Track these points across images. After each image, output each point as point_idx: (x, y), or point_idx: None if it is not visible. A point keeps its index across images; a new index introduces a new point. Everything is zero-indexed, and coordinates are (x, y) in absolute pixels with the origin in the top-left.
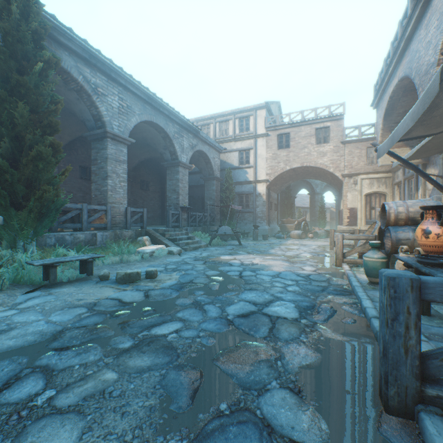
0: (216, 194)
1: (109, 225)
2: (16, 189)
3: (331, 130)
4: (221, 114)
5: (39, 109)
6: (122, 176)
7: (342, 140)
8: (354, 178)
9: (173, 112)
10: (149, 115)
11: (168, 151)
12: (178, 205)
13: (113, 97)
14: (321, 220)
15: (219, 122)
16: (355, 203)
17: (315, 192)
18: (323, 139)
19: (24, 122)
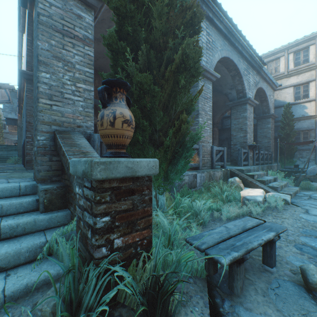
0: (271, 132)
1: (200, 165)
2: (153, 119)
3: None
4: (269, 53)
5: (172, 11)
6: (208, 114)
7: None
8: None
9: (245, 47)
10: (227, 51)
11: (234, 90)
12: (246, 144)
13: (202, 32)
14: None
15: (266, 63)
16: None
17: None
18: None
19: (160, 25)
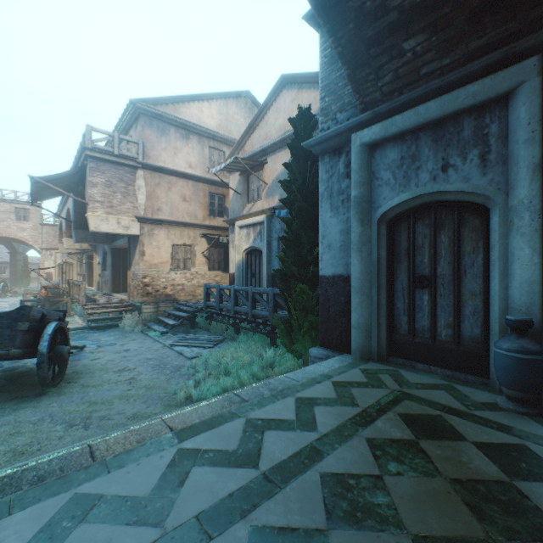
0: None
1: None
2: None
3: (32, 212)
4: None
5: None
6: None
7: (42, 223)
8: (51, 251)
9: None
10: None
11: None
12: None
13: None
14: (25, 279)
15: None
16: (52, 269)
17: (18, 251)
18: (24, 217)
19: None
